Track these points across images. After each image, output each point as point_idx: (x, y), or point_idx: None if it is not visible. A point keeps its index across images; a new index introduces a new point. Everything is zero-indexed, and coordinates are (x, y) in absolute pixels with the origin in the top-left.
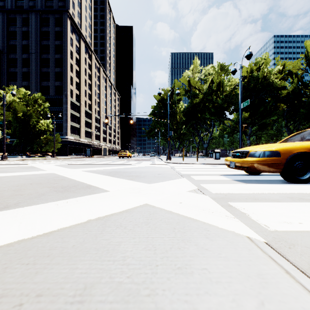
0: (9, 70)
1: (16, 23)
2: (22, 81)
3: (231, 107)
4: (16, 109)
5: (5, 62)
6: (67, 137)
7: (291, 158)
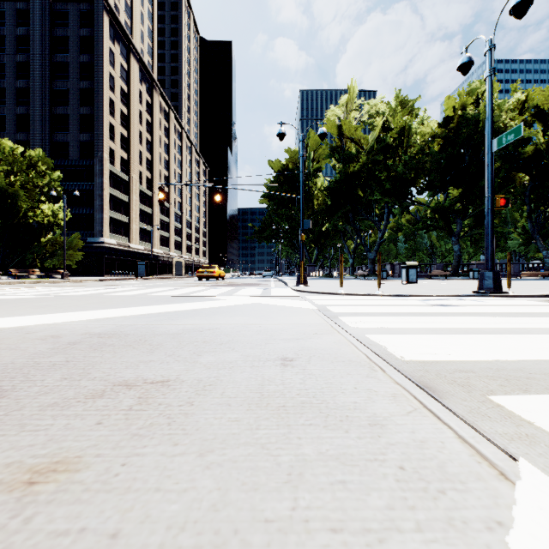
0: None
1: (3, 21)
2: (15, 132)
3: (422, 179)
4: None
5: None
6: (102, 240)
7: None
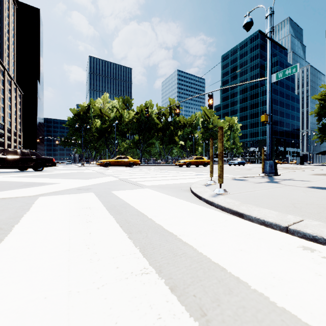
0: None
1: None
2: None
3: (130, 131)
4: None
5: None
6: None
7: (105, 163)
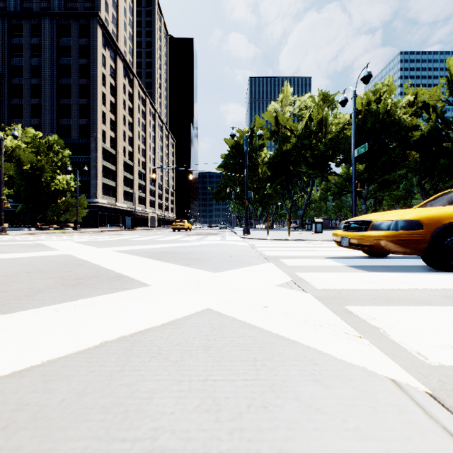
0: (12, 102)
1: (22, 33)
2: (30, 118)
3: (338, 156)
4: (20, 158)
5: (6, 90)
6: (96, 201)
7: (439, 232)
